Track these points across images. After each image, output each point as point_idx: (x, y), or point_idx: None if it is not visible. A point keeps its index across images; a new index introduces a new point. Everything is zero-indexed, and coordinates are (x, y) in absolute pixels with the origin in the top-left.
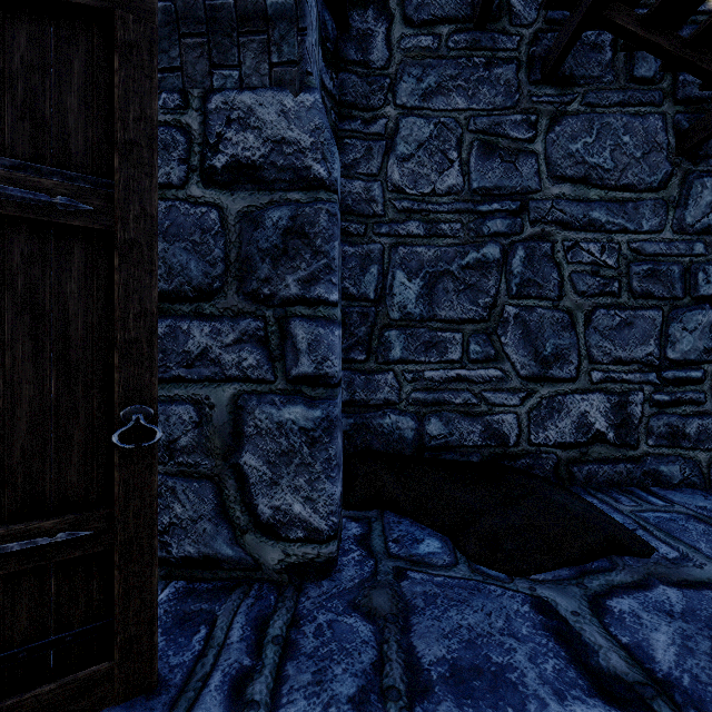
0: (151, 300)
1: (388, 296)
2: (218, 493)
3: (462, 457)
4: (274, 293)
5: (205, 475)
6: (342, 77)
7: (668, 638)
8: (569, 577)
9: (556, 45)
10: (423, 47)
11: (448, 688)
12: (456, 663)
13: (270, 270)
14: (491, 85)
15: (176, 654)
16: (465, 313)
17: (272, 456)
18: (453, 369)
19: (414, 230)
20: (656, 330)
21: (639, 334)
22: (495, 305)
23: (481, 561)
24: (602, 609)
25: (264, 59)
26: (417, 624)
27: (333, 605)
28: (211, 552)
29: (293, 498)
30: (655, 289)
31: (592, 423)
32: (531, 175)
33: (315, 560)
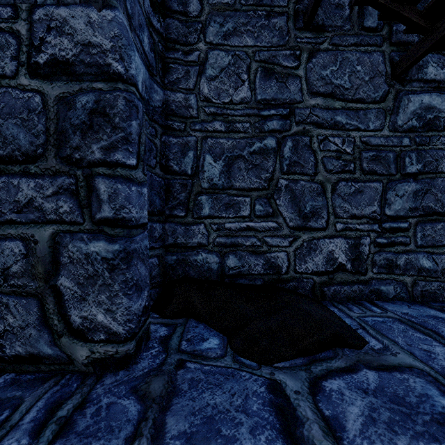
0: None
1: (201, 172)
2: (41, 307)
3: (250, 282)
4: (83, 157)
5: (31, 294)
6: (167, 21)
7: (359, 410)
8: (301, 365)
9: (310, 1)
10: (224, 3)
11: None
12: (192, 436)
13: (80, 140)
14: (269, 30)
15: None
16: (252, 184)
17: (81, 279)
18: (244, 222)
19: (218, 128)
20: (378, 196)
21: (367, 198)
22: (272, 178)
23: (242, 353)
24: (318, 388)
25: None
26: (176, 404)
27: (118, 390)
28: (36, 351)
29: (97, 310)
30: (378, 169)
31: (336, 258)
32: (296, 91)
33: (114, 355)
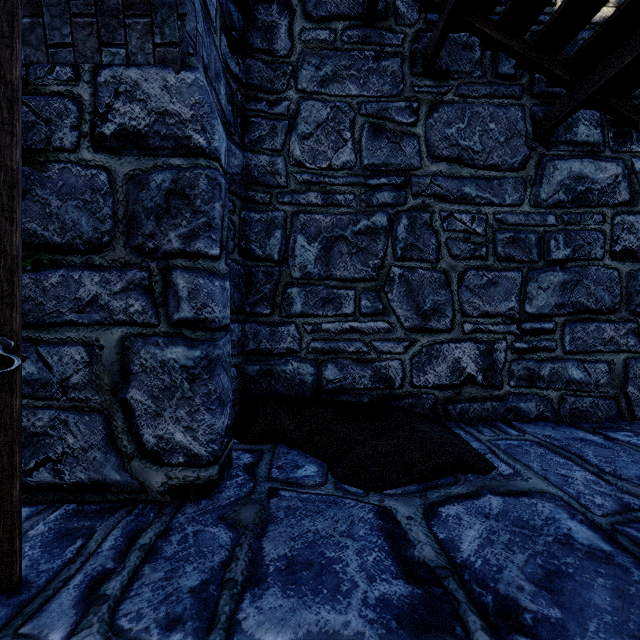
0: (12, 245)
1: (291, 257)
2: (107, 425)
3: (354, 398)
4: (158, 247)
5: (95, 409)
6: (248, 62)
7: (477, 533)
8: (415, 491)
9: (431, 43)
10: (321, 39)
11: (280, 577)
12: (294, 559)
13: (155, 227)
14: (379, 75)
15: (47, 562)
16: (357, 273)
17: (156, 391)
18: (347, 322)
19: (313, 200)
20: (517, 289)
21: (502, 292)
22: (383, 266)
23: (346, 481)
24: (433, 514)
25: (148, 40)
26: (272, 531)
27: (204, 519)
28: (101, 477)
29: (175, 428)
30: (516, 254)
31: (464, 367)
32: (413, 154)
33: (195, 482)
